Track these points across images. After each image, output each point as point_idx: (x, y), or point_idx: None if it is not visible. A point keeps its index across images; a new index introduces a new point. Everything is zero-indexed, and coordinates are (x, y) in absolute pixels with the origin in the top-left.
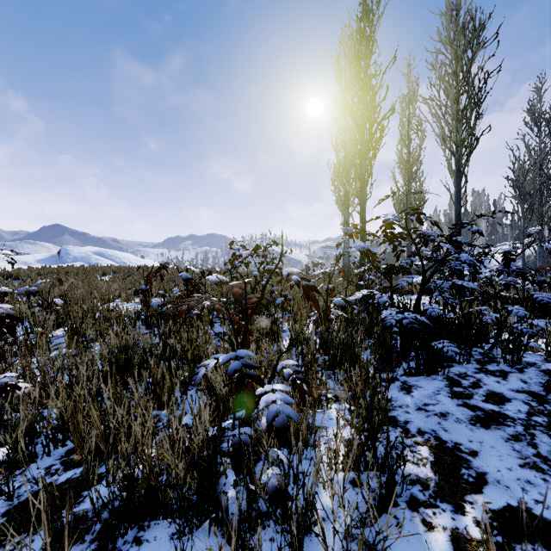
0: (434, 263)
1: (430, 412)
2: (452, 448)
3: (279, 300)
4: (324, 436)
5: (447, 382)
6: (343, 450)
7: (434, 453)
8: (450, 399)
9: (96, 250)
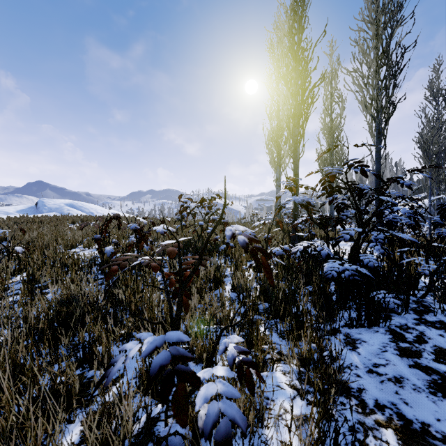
0: (372, 216)
1: (382, 376)
2: (421, 431)
3: (222, 247)
4: (271, 412)
5: (390, 336)
6: (295, 434)
7: (402, 440)
8: (400, 358)
9: (68, 202)
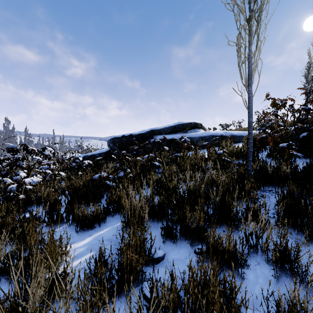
0: None
1: None
2: None
3: None
4: None
5: None
6: None
7: None
8: None
9: None
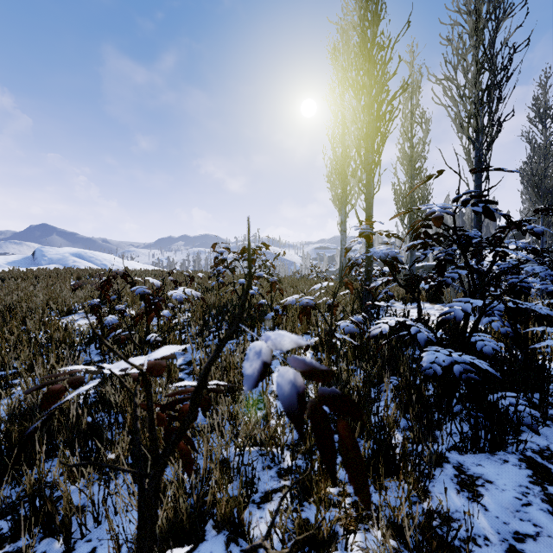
0: (491, 278)
1: None
2: None
3: (269, 315)
4: None
5: (529, 471)
6: None
7: None
8: None
9: (75, 251)
